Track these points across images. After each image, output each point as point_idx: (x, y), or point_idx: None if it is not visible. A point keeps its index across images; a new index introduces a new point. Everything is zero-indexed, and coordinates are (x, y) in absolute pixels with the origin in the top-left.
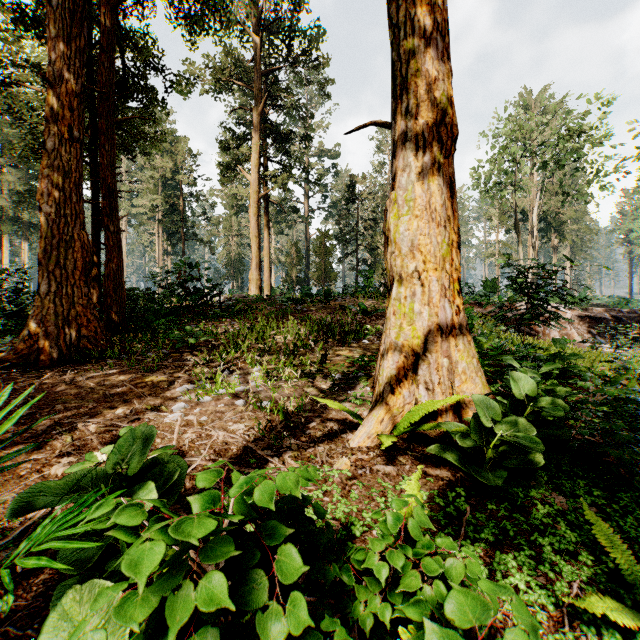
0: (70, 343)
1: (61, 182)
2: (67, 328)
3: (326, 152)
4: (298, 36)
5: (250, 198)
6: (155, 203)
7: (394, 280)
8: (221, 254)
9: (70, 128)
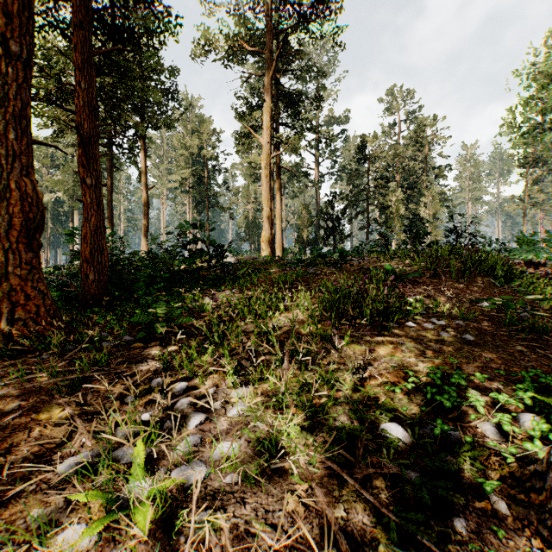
0: None
1: None
2: None
3: (335, 119)
4: None
5: (262, 161)
6: (183, 176)
7: None
8: (240, 219)
9: (3, 38)
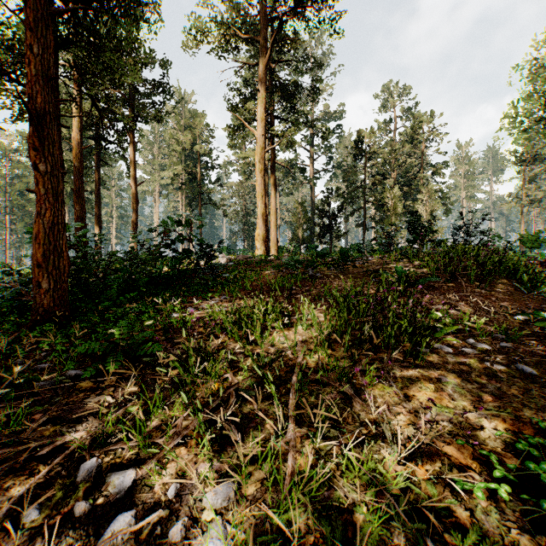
0: None
1: None
2: None
3: (330, 116)
4: None
5: (256, 154)
6: (175, 172)
7: None
8: (234, 216)
9: None
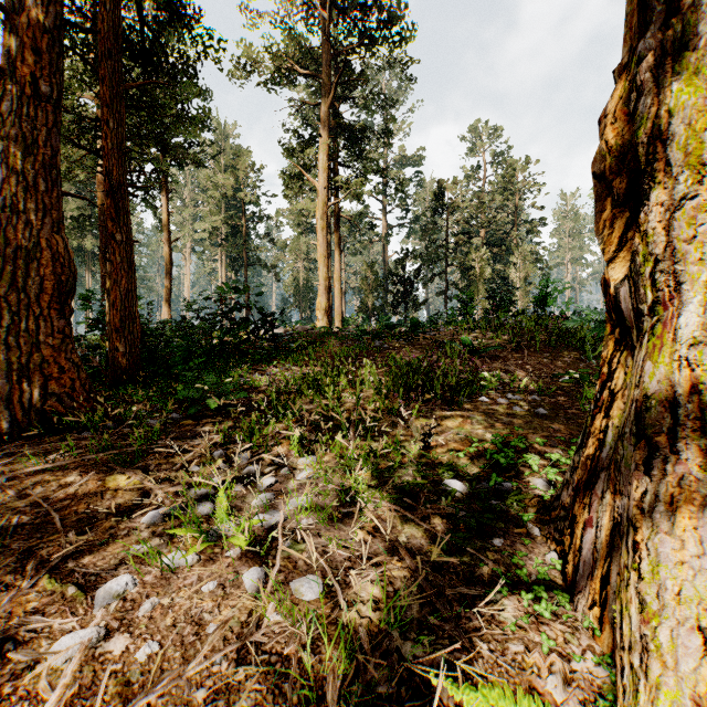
0: (30, 405)
1: (20, 160)
2: (26, 382)
3: (407, 158)
4: (375, 2)
5: (317, 209)
6: (215, 225)
7: (679, 284)
8: (288, 281)
9: (34, 78)
